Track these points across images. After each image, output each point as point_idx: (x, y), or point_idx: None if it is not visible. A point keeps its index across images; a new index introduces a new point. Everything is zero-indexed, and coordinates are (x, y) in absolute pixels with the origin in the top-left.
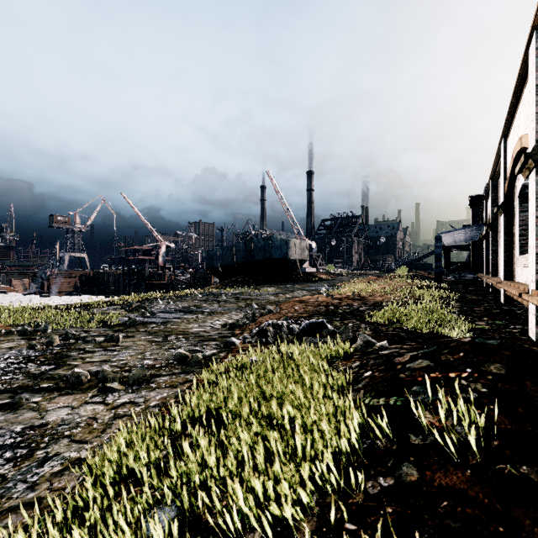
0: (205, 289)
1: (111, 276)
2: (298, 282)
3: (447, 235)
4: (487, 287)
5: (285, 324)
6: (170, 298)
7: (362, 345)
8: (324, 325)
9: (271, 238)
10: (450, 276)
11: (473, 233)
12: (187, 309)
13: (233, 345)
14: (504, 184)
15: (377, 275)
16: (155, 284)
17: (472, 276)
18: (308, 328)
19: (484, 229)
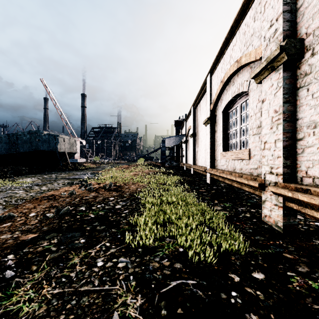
0: None
1: None
2: (66, 171)
3: (167, 140)
4: (187, 170)
5: None
6: None
7: None
8: None
9: (37, 132)
10: (166, 163)
11: (179, 139)
12: None
13: None
14: (210, 104)
15: (127, 163)
16: None
17: (176, 163)
18: None
19: (185, 138)
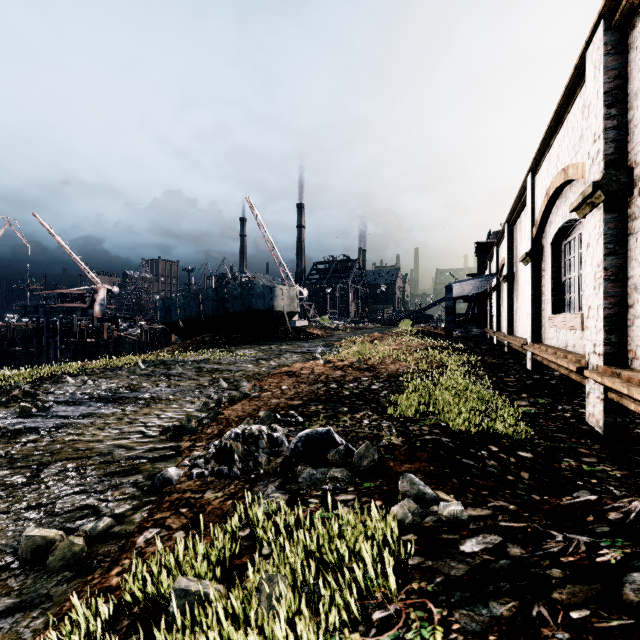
0: (154, 355)
1: (18, 332)
2: (287, 341)
3: (457, 286)
4: (499, 346)
5: (265, 433)
6: (92, 371)
7: (415, 513)
8: (332, 439)
9: (250, 283)
10: (456, 331)
11: (482, 283)
12: (111, 395)
13: (167, 486)
14: (532, 228)
15: (379, 329)
16: (88, 343)
17: (478, 331)
18: (304, 447)
19: (495, 280)
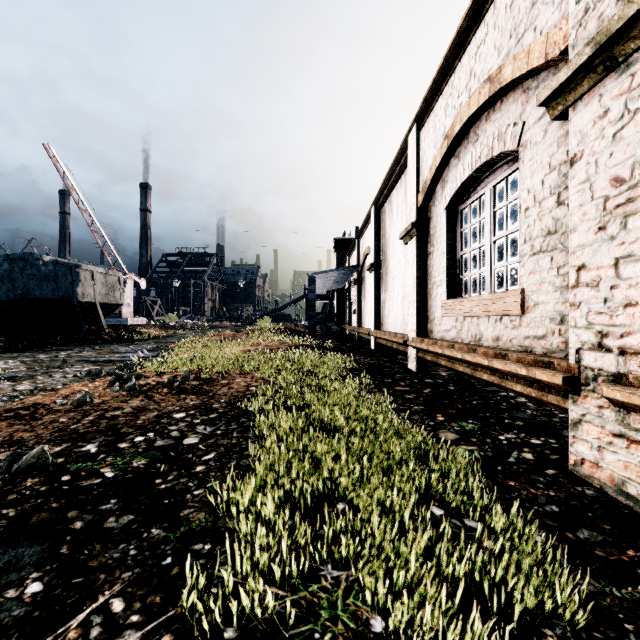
0: None
1: None
2: (97, 345)
3: (320, 277)
4: (362, 342)
5: None
6: None
7: None
8: None
9: (27, 256)
10: (317, 328)
11: (344, 277)
12: None
13: None
14: (418, 193)
15: (235, 328)
16: None
17: (338, 328)
18: None
19: (357, 273)
